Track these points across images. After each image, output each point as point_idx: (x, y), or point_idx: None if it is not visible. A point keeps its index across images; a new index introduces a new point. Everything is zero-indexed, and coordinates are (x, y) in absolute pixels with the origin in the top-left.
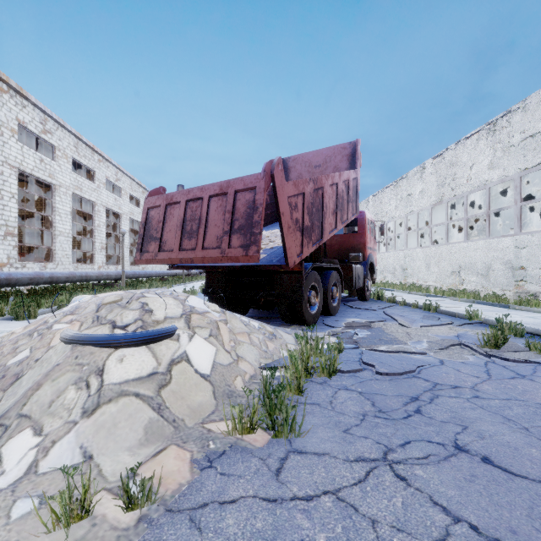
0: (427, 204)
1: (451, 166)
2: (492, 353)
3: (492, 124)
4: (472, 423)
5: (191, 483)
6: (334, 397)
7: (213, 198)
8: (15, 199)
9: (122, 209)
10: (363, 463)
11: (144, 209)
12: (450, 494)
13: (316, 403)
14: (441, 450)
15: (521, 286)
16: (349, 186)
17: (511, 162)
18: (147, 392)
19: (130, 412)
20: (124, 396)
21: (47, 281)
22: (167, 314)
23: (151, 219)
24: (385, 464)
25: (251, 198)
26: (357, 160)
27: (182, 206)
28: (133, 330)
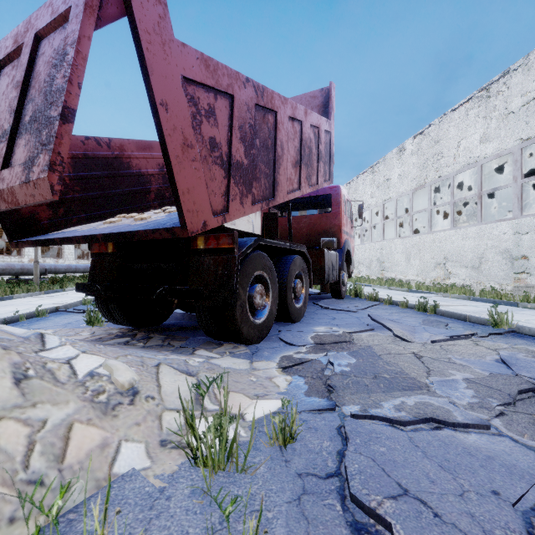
0: (407, 189)
1: (435, 144)
2: None
3: (485, 90)
4: None
5: None
6: None
7: (4, 67)
8: None
9: None
10: None
11: None
12: None
13: None
14: None
15: (522, 279)
16: (320, 137)
17: (510, 132)
18: None
19: None
20: None
21: None
22: None
23: None
24: None
25: (62, 40)
26: (331, 109)
27: None
28: None
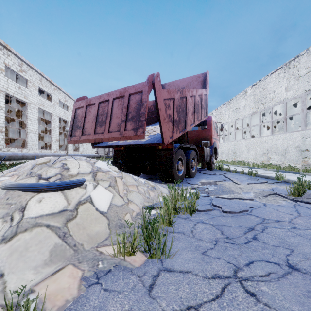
0: (248, 114)
1: (263, 90)
2: (297, 199)
3: (288, 64)
4: (296, 247)
5: (78, 298)
6: (194, 228)
7: (115, 99)
8: (3, 110)
9: (68, 118)
10: (218, 280)
11: (73, 109)
12: (294, 309)
13: (181, 232)
14: (278, 268)
15: (306, 161)
16: (202, 98)
17: (300, 86)
18: (56, 224)
19: (40, 239)
20: (37, 227)
21: (20, 158)
22: (80, 171)
23: (77, 115)
24: (236, 281)
25: (139, 98)
26: (207, 83)
27: (96, 106)
28: (53, 180)
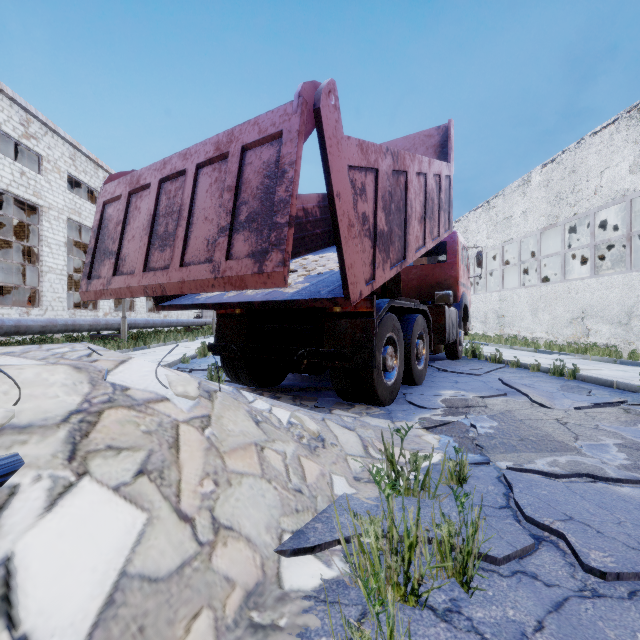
0: (533, 229)
1: (570, 175)
2: None
3: (636, 109)
4: None
5: None
6: None
7: (204, 168)
8: None
9: None
10: None
11: (98, 205)
12: None
13: None
14: None
15: None
16: (441, 185)
17: None
18: None
19: None
20: None
21: (10, 332)
22: (16, 415)
23: (108, 221)
24: None
25: (272, 156)
26: (451, 150)
27: (152, 191)
28: None
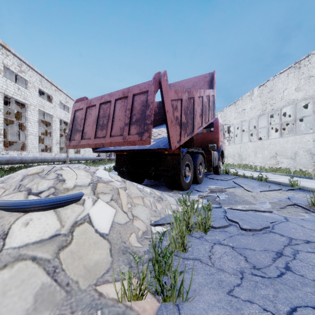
0: (255, 115)
1: (271, 91)
2: None
3: (298, 63)
4: None
5: None
6: (211, 252)
7: (118, 100)
8: (2, 112)
9: (69, 119)
10: None
11: (72, 111)
12: None
13: (197, 259)
14: None
15: None
16: (209, 99)
17: (311, 87)
18: (45, 255)
19: (23, 277)
20: (20, 261)
21: (19, 162)
22: (77, 182)
23: (77, 118)
24: None
25: (144, 99)
26: (214, 84)
27: (97, 108)
28: (45, 196)
